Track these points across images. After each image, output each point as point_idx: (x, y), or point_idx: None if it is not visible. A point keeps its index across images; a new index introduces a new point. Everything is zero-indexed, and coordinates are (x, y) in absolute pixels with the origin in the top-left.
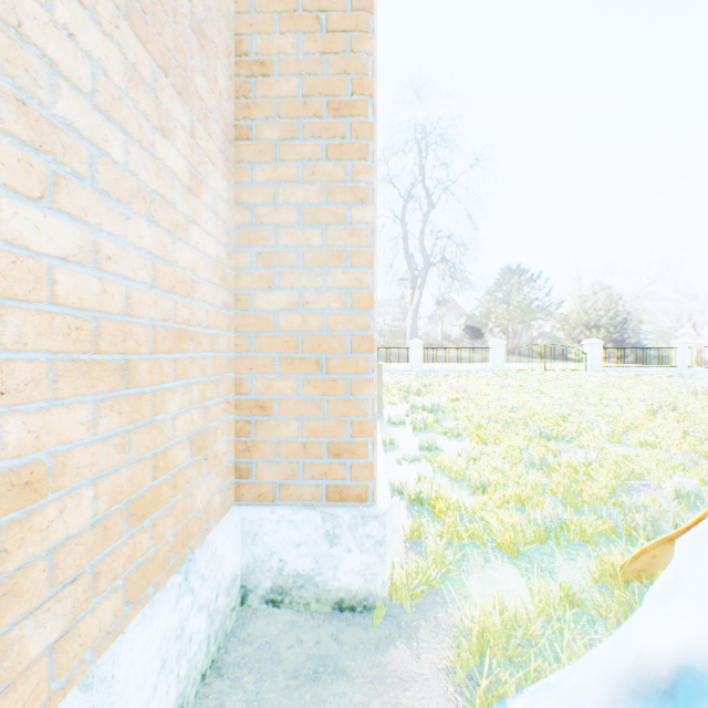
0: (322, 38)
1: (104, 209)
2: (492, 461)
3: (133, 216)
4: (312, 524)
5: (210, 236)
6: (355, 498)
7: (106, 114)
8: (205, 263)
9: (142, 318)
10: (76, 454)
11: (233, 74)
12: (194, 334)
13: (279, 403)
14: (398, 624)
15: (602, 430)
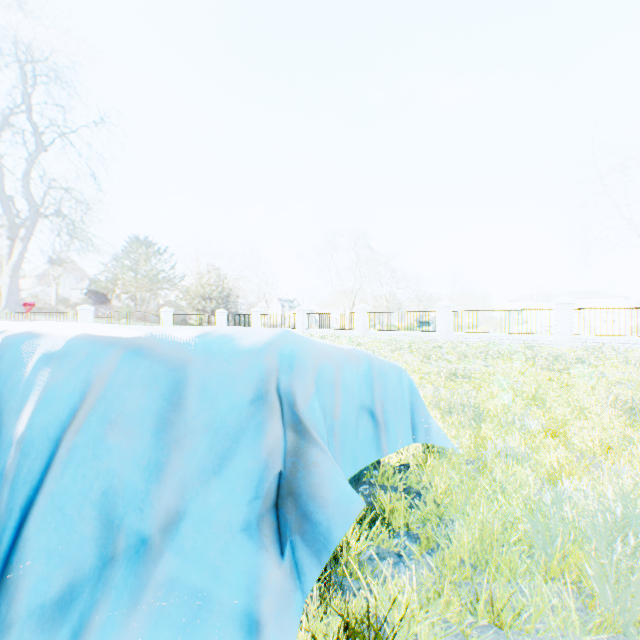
0: None
1: None
2: None
3: None
4: None
5: None
6: None
7: None
8: None
9: None
10: None
11: None
12: None
13: None
14: None
15: None
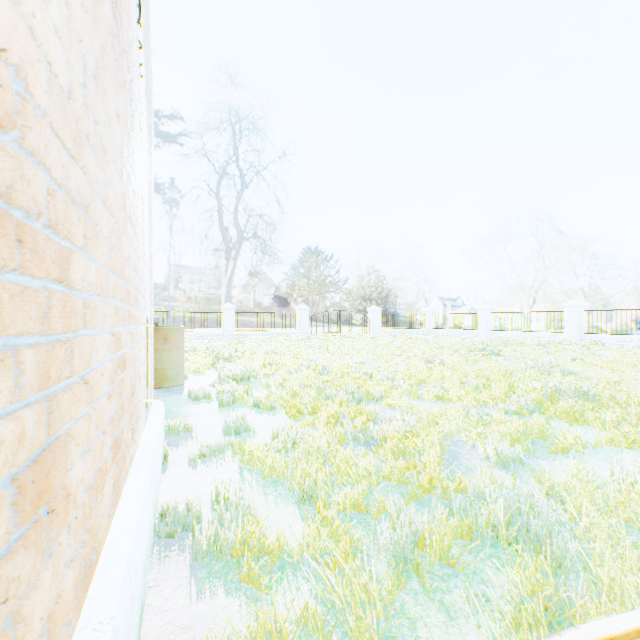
0: None
1: None
2: (316, 445)
3: None
4: None
5: None
6: None
7: None
8: None
9: None
10: None
11: None
12: None
13: None
14: None
15: (403, 387)
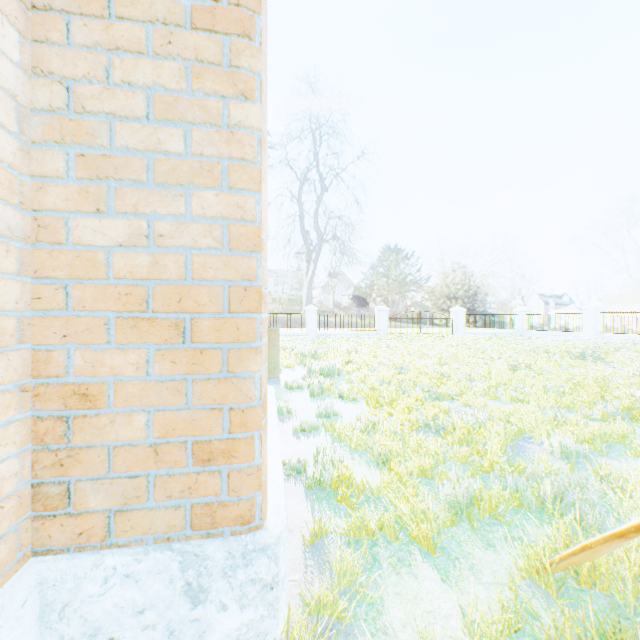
0: None
1: None
2: (392, 428)
3: None
4: (164, 576)
5: None
6: (235, 520)
7: None
8: None
9: None
10: None
11: None
12: None
13: (114, 388)
14: None
15: (480, 388)
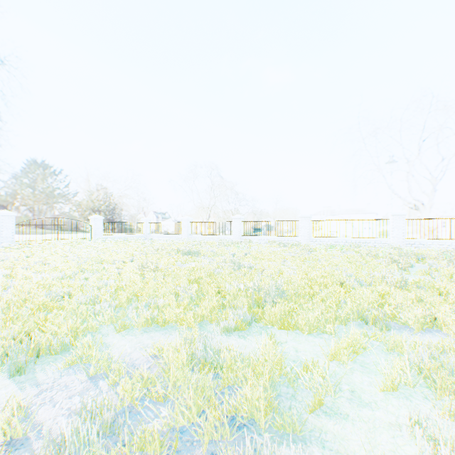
0: None
1: None
2: None
3: None
4: None
5: None
6: None
7: None
8: None
9: None
10: None
11: None
12: None
13: None
14: None
15: (107, 314)
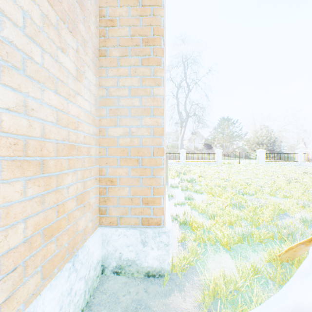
0: (139, 8)
1: (30, 85)
2: (217, 205)
3: (46, 89)
4: (135, 236)
5: (87, 101)
6: (155, 223)
7: (32, 38)
8: (84, 113)
9: (51, 139)
10: (14, 207)
11: (98, 26)
12: (78, 147)
13: (119, 179)
14: (175, 283)
15: (266, 190)
